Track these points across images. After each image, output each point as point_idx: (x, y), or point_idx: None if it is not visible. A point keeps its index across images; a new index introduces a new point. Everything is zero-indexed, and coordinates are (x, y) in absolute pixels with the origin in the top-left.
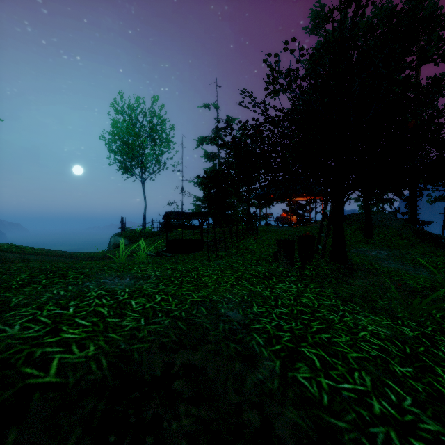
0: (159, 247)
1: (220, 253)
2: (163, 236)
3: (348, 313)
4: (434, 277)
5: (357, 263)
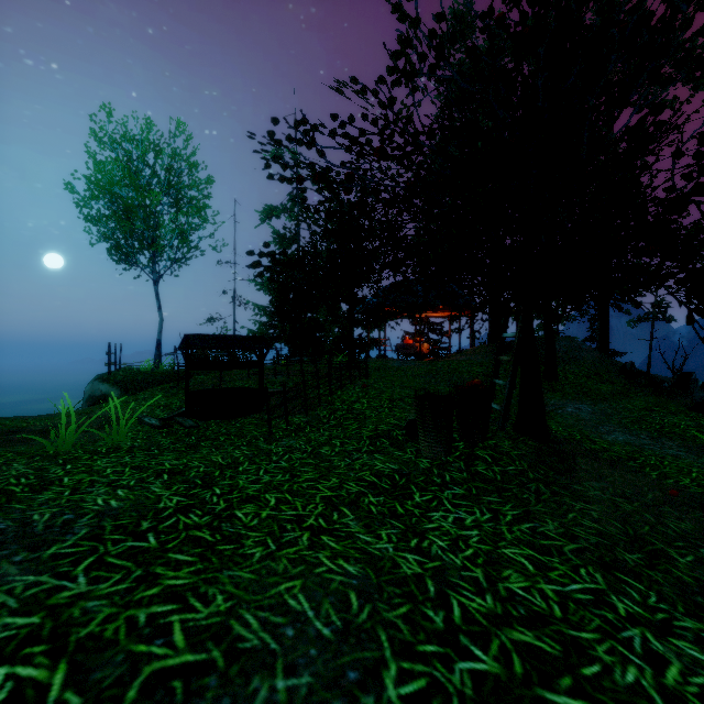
0: (176, 404)
1: (296, 418)
2: (177, 385)
3: (651, 633)
4: (703, 460)
5: (565, 437)
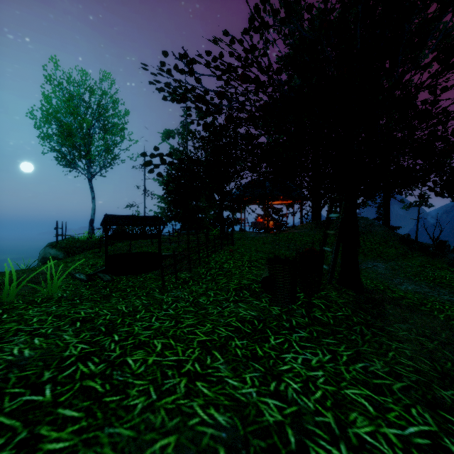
0: (100, 263)
1: (183, 274)
2: (99, 251)
3: None
4: None
5: (373, 288)
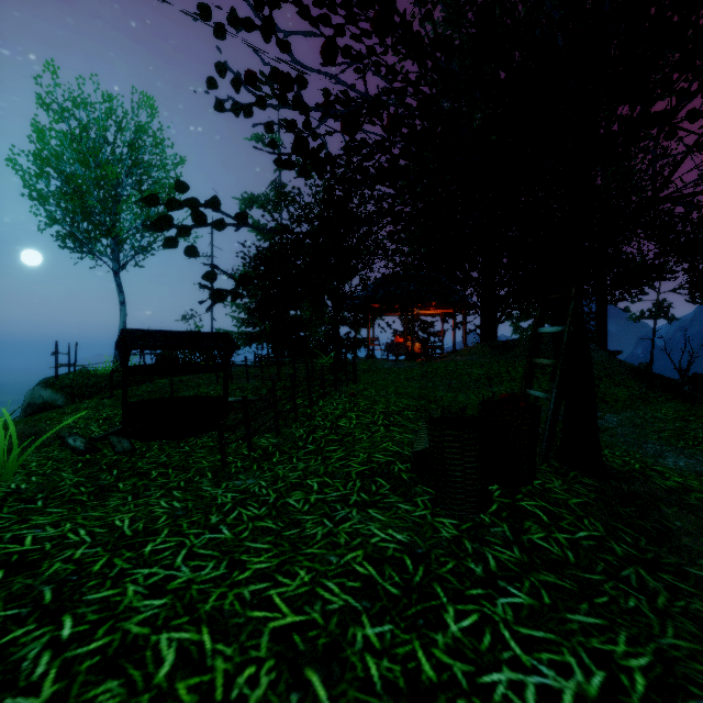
0: (120, 416)
1: (264, 439)
2: (110, 395)
3: None
4: None
5: (625, 468)
